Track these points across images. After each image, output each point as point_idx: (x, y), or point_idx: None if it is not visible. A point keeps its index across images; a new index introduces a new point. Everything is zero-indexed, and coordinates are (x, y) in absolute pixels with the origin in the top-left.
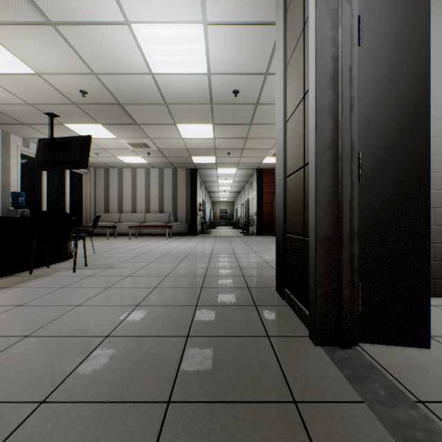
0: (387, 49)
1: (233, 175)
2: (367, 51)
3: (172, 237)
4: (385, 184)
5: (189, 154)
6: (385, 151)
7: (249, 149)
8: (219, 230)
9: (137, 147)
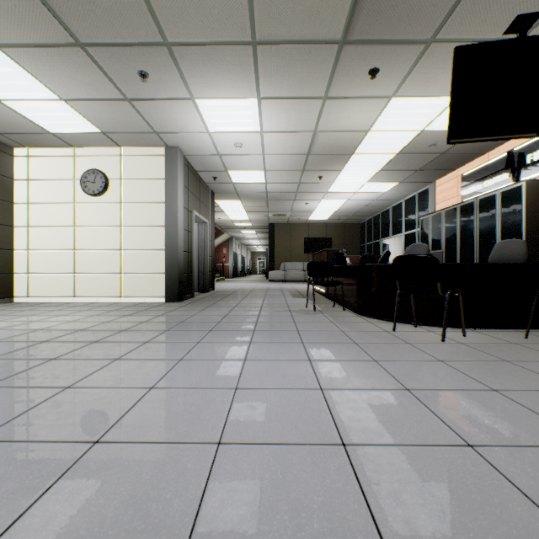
0: None
1: None
2: None
3: None
4: None
5: None
6: None
7: None
8: None
9: None
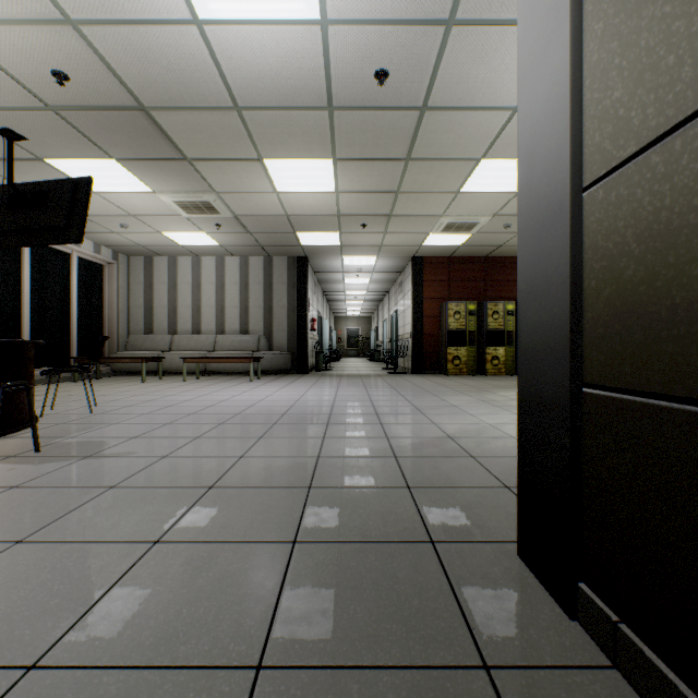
0: None
1: (371, 268)
2: None
3: (262, 378)
4: None
5: (292, 227)
6: None
7: (401, 216)
8: (347, 364)
9: (194, 211)
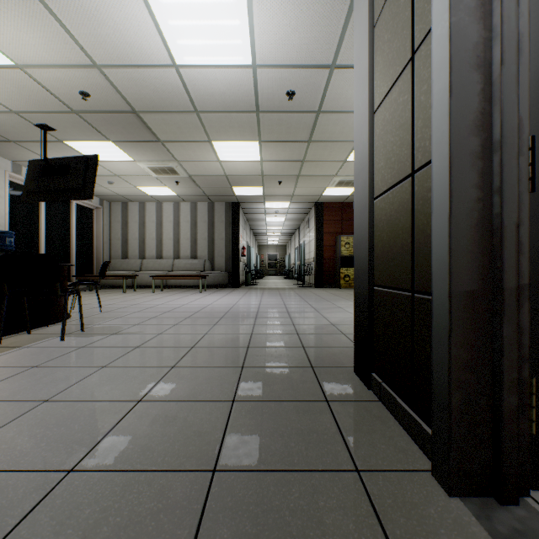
0: None
1: (285, 211)
2: None
3: (207, 290)
4: None
5: (229, 183)
6: None
7: (306, 176)
8: (268, 280)
9: (161, 173)
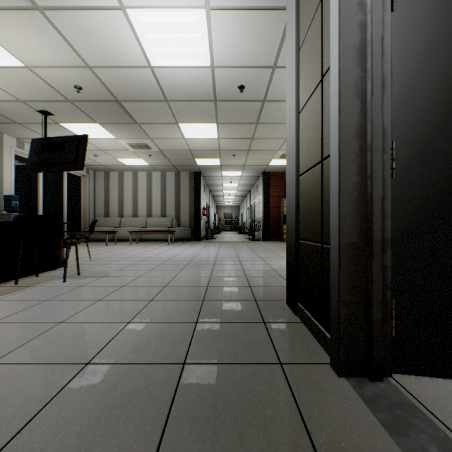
0: (427, 15)
1: (239, 178)
2: (402, 18)
3: (174, 243)
4: (424, 180)
5: (192, 156)
6: (424, 140)
7: (255, 150)
8: (224, 235)
9: (137, 148)
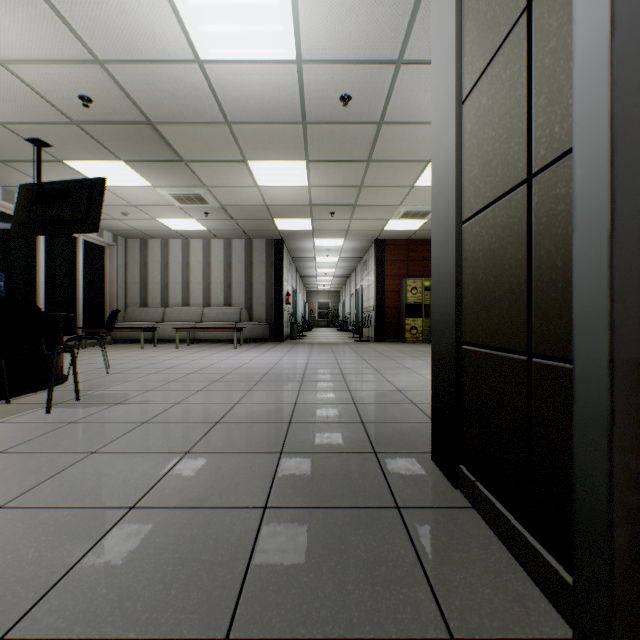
0: None
1: (339, 249)
2: None
3: (244, 345)
4: None
5: (270, 214)
6: None
7: (365, 206)
8: (318, 333)
9: (186, 202)
